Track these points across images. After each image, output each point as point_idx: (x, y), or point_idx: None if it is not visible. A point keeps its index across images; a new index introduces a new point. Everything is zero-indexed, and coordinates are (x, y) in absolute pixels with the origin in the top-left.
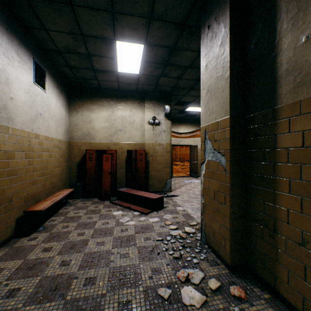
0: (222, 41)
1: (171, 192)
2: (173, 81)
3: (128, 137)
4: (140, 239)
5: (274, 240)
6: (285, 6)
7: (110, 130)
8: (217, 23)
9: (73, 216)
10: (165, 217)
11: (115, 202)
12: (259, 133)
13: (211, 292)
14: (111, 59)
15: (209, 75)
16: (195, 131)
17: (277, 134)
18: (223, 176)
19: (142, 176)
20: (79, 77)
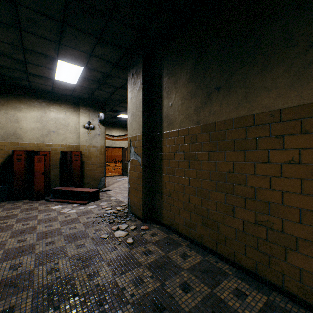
0: (139, 89)
1: (105, 188)
2: (107, 94)
3: (62, 139)
4: (83, 218)
5: (162, 198)
6: (165, 85)
7: (41, 131)
8: (137, 76)
9: (7, 215)
10: (102, 204)
11: (52, 200)
12: (156, 145)
13: (131, 231)
14: (50, 69)
15: (132, 105)
16: (126, 135)
17: (163, 146)
18: (139, 168)
19: (78, 175)
20: (6, 75)
